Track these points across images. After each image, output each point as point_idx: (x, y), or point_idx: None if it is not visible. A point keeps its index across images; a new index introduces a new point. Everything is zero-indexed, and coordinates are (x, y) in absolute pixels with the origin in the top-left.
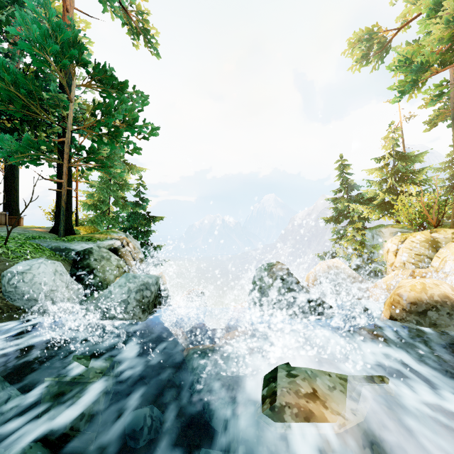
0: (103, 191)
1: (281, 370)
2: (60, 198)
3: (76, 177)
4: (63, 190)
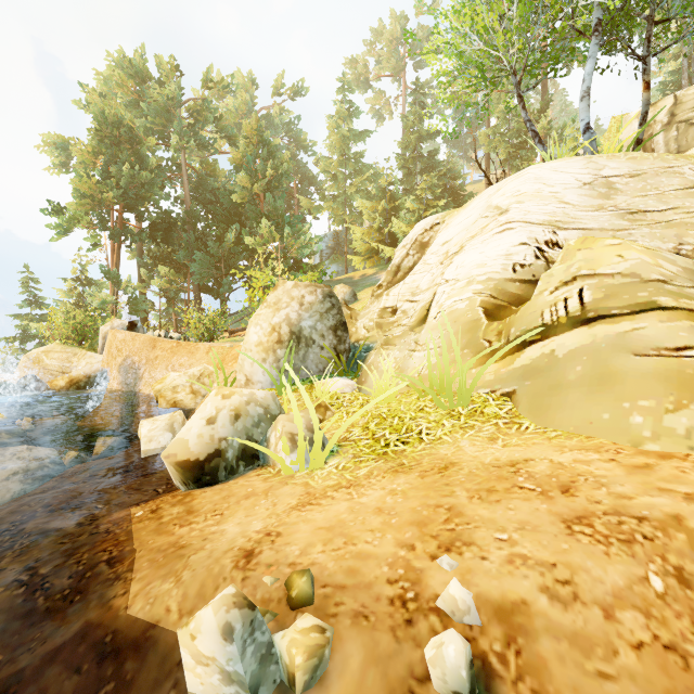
0: None
1: None
2: None
3: None
4: None
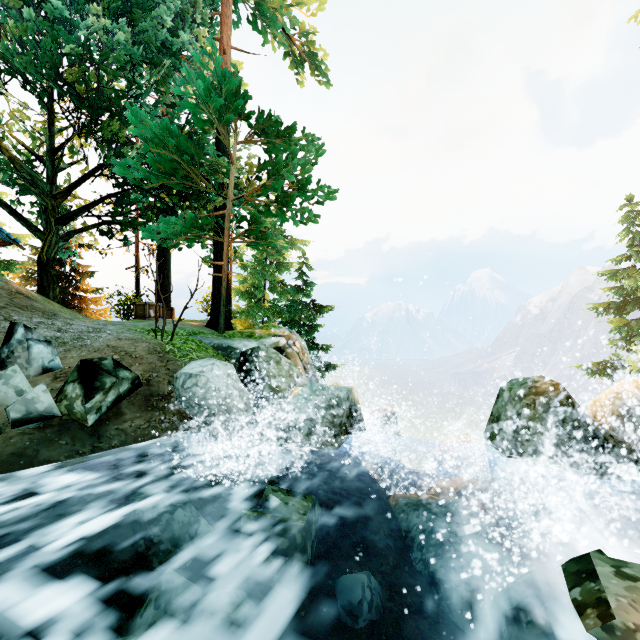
0: (258, 275)
1: (599, 563)
2: (217, 284)
3: (230, 258)
4: (223, 275)
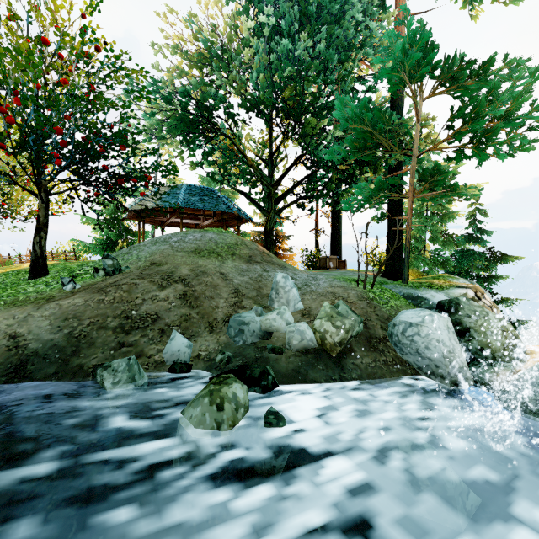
0: (420, 227)
1: None
2: (392, 238)
3: None
4: (407, 228)
